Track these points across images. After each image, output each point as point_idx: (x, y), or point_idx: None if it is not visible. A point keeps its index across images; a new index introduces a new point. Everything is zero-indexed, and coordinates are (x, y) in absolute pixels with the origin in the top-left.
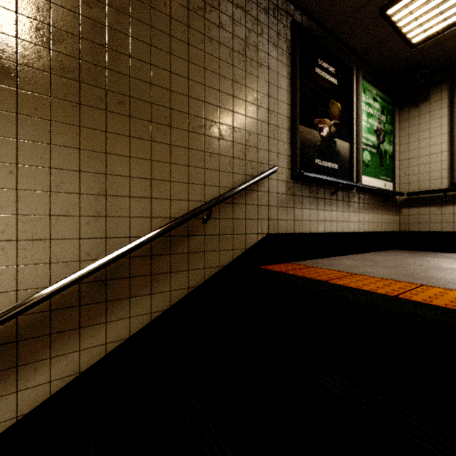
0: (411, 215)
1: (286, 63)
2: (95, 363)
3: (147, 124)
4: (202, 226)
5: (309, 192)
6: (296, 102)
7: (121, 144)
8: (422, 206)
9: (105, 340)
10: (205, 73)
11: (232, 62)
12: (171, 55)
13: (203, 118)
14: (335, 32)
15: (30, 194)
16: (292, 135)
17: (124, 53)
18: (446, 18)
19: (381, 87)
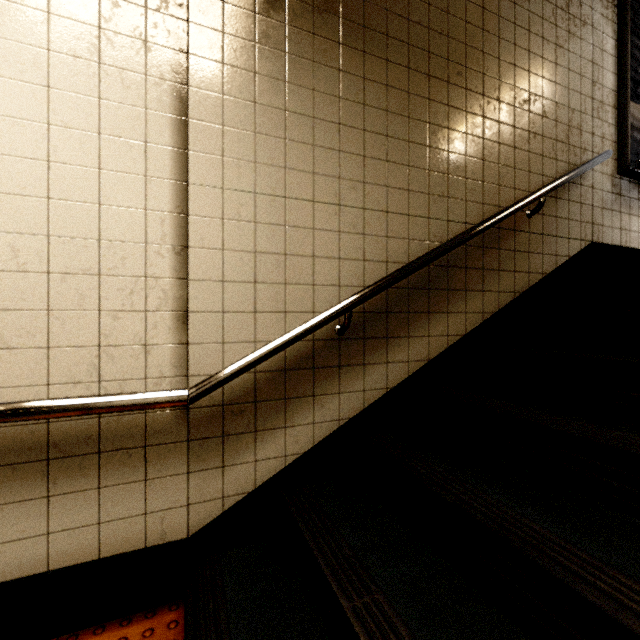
0: None
1: (611, 18)
2: (439, 354)
3: (479, 97)
4: (527, 221)
5: (637, 193)
6: (626, 70)
7: (459, 119)
8: None
9: (447, 332)
10: (529, 36)
11: (555, 21)
12: (499, 18)
13: (527, 91)
14: None
15: (395, 167)
16: (619, 113)
17: (461, 18)
18: None
19: None
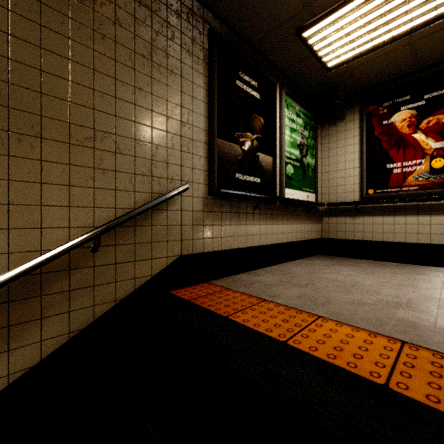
0: (330, 224)
1: (202, 72)
2: None
3: (2, 134)
4: (91, 256)
5: (230, 207)
6: (214, 115)
7: None
8: (339, 216)
9: None
10: (95, 75)
11: (134, 66)
12: (42, 50)
13: (92, 128)
14: (257, 46)
15: None
16: (209, 148)
17: None
18: (353, 48)
19: (304, 104)
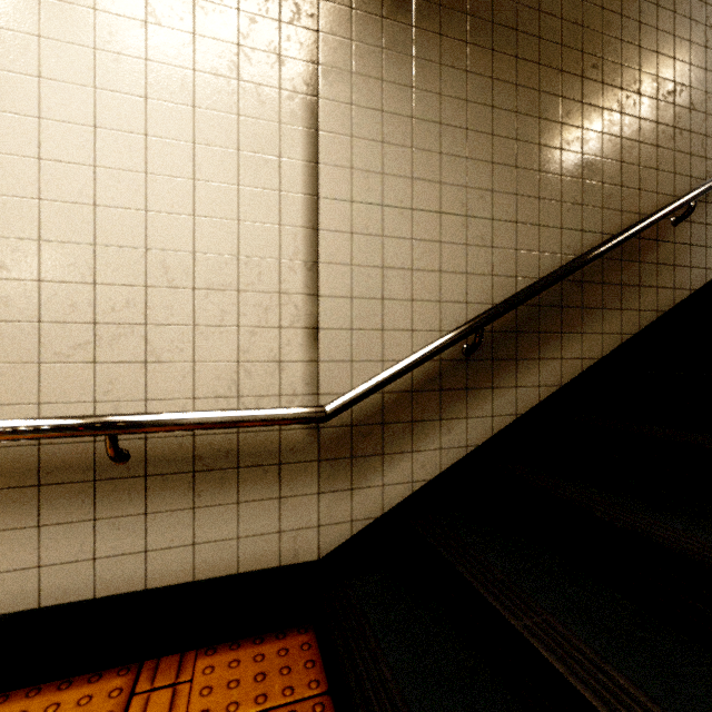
0: None
1: None
2: (572, 379)
3: (617, 92)
4: (671, 230)
5: None
6: None
7: (594, 117)
8: None
9: (581, 355)
10: (674, 18)
11: None
12: (639, 1)
13: (672, 81)
14: None
15: (525, 174)
16: None
17: (596, 4)
18: None
19: None
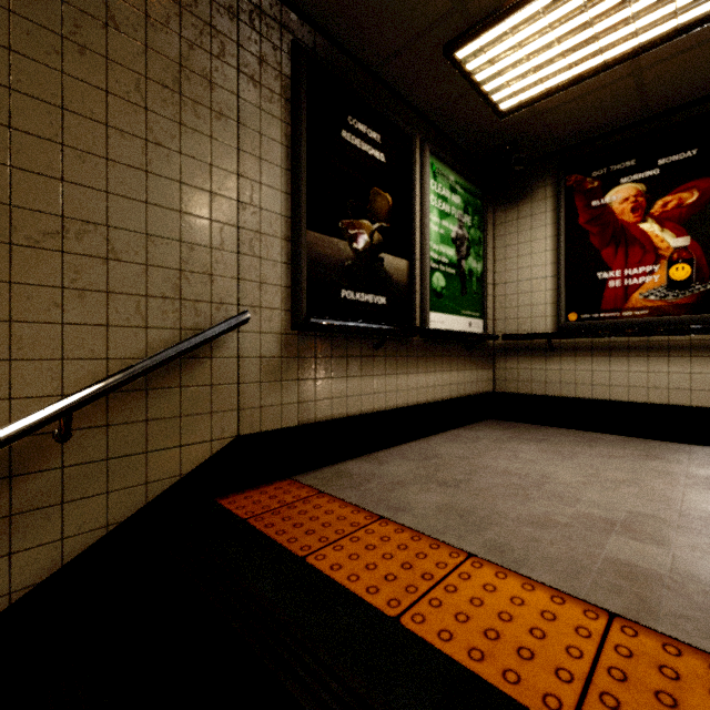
0: (508, 369)
1: (279, 116)
2: None
3: None
4: (57, 448)
5: (331, 347)
6: (300, 190)
7: None
8: (522, 357)
9: None
10: (66, 118)
11: (145, 102)
12: None
13: (59, 216)
14: (381, 73)
15: None
16: (292, 248)
17: None
18: (541, 80)
19: (463, 171)
